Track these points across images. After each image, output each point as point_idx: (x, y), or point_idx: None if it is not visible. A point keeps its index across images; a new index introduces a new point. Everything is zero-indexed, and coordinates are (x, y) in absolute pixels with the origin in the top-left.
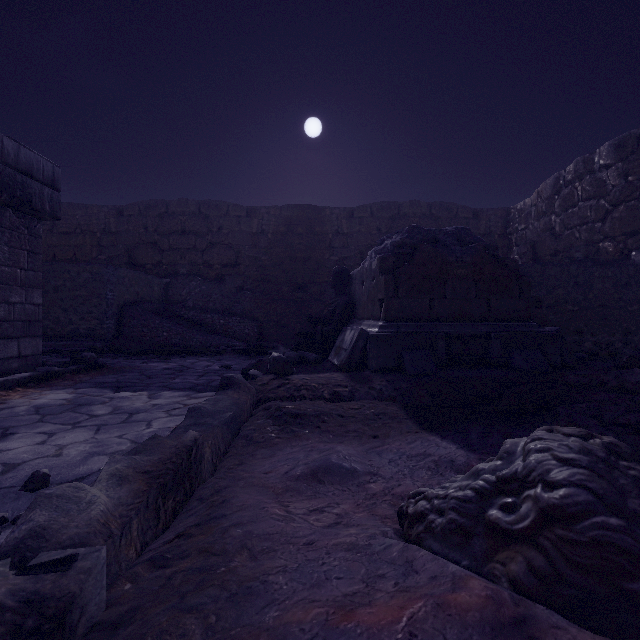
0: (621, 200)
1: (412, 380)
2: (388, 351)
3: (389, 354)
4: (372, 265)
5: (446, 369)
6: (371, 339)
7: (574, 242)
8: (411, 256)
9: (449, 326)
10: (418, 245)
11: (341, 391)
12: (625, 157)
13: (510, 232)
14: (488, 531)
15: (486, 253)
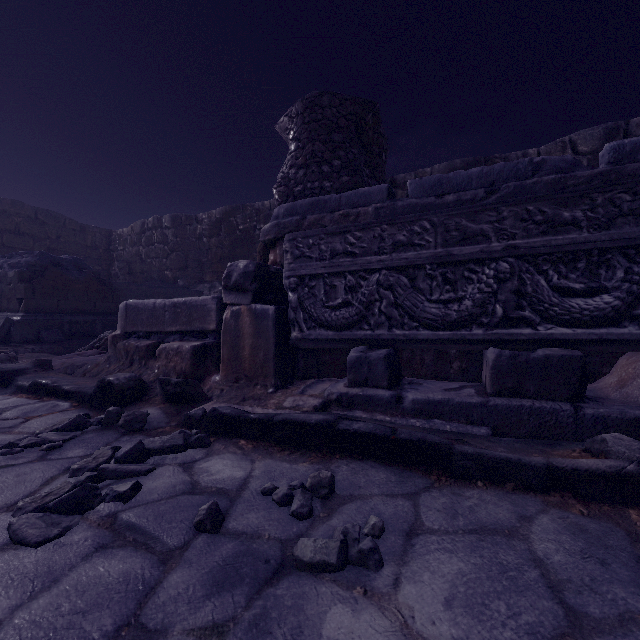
0: (175, 250)
1: (51, 344)
2: (30, 331)
3: (31, 332)
4: (8, 274)
5: (70, 339)
6: (17, 323)
7: (153, 267)
8: (43, 273)
9: (71, 316)
10: (48, 266)
11: (5, 351)
12: (176, 227)
13: (113, 249)
14: (96, 348)
15: (94, 277)
